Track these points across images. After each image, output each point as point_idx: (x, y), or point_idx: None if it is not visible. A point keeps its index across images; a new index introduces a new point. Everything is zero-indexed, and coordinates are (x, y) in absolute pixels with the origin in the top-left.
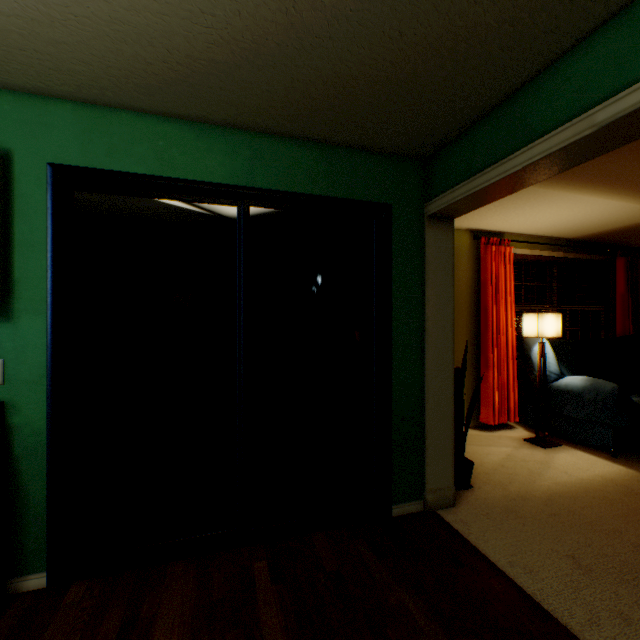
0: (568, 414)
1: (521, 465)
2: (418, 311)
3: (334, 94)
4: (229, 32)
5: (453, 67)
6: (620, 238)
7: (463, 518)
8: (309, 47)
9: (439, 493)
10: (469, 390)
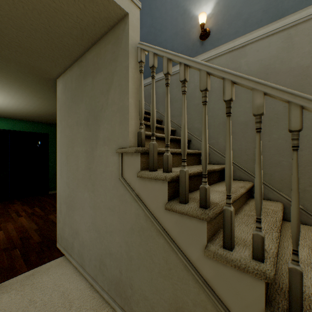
0: None
1: None
2: (56, 154)
3: (32, 119)
4: (10, 114)
5: (52, 120)
6: None
7: None
8: (25, 116)
9: None
10: None
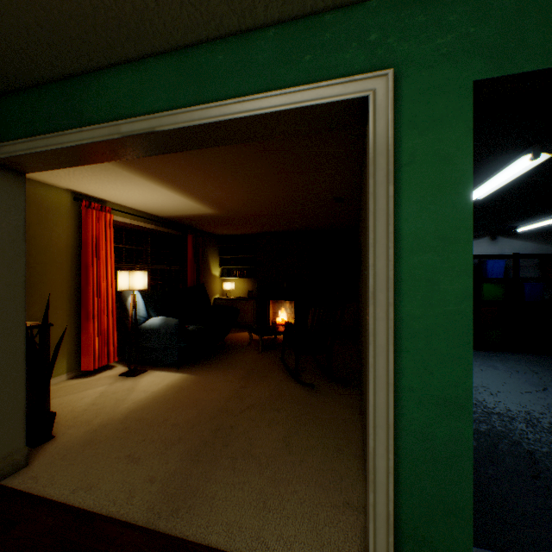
0: (153, 346)
1: (112, 397)
2: None
3: None
4: None
5: None
6: (190, 222)
7: (35, 473)
8: None
9: (6, 461)
10: (72, 343)
